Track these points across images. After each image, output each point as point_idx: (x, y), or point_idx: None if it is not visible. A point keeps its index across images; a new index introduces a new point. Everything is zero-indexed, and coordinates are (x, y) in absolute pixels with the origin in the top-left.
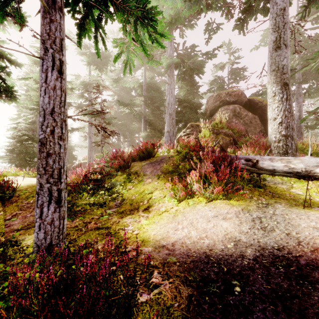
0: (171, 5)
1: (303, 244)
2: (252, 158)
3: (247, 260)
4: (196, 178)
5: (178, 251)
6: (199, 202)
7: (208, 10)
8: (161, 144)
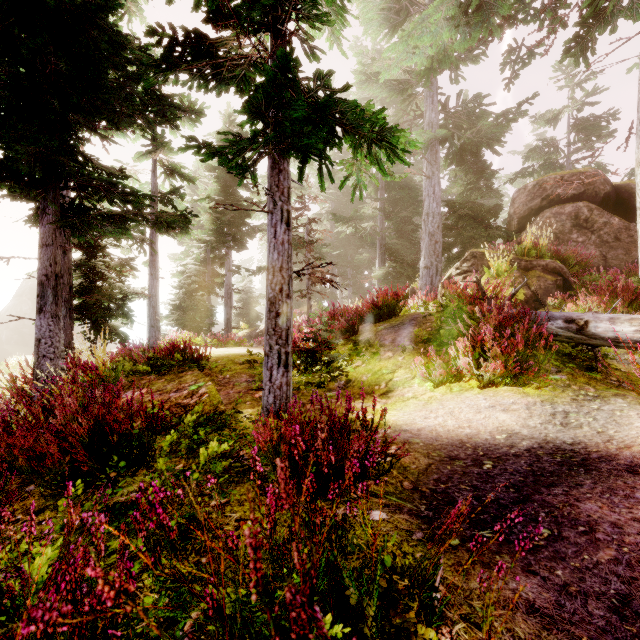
0: (430, 40)
1: (614, 442)
2: (577, 318)
3: (516, 450)
4: (462, 348)
5: (425, 436)
6: (469, 387)
7: (507, 27)
8: (413, 290)
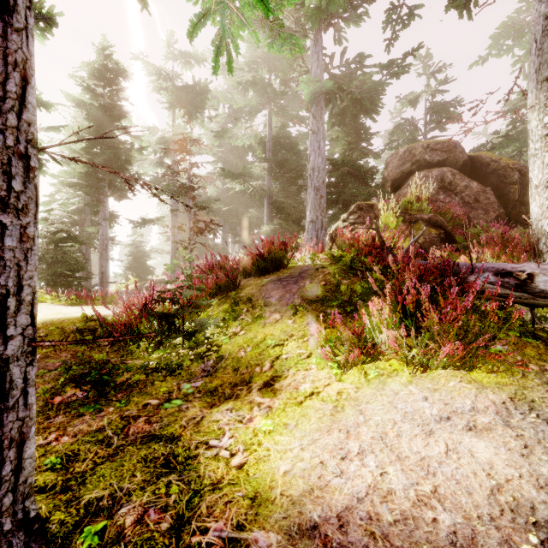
0: None
1: None
2: (515, 270)
3: None
4: (386, 316)
5: None
6: (391, 372)
7: None
8: (299, 245)
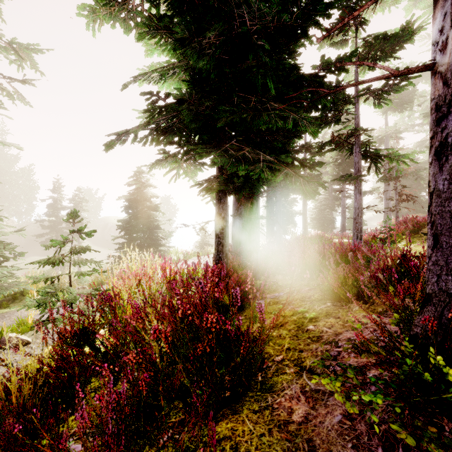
0: None
1: None
2: None
3: None
4: None
5: None
6: None
7: None
8: None
